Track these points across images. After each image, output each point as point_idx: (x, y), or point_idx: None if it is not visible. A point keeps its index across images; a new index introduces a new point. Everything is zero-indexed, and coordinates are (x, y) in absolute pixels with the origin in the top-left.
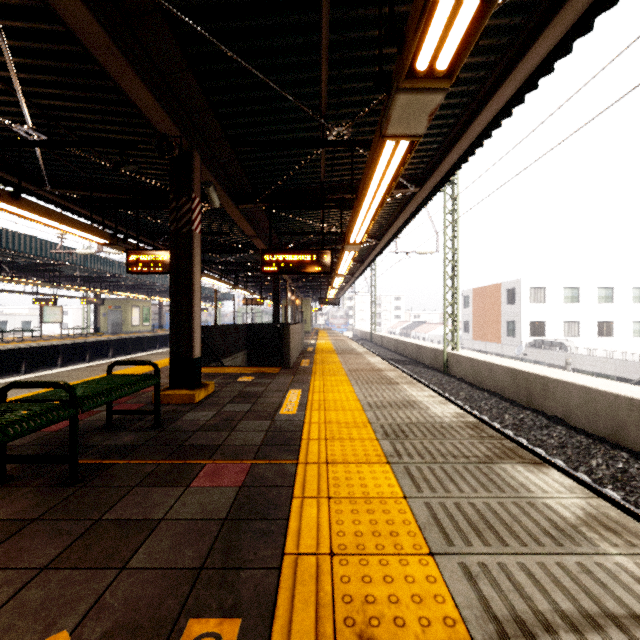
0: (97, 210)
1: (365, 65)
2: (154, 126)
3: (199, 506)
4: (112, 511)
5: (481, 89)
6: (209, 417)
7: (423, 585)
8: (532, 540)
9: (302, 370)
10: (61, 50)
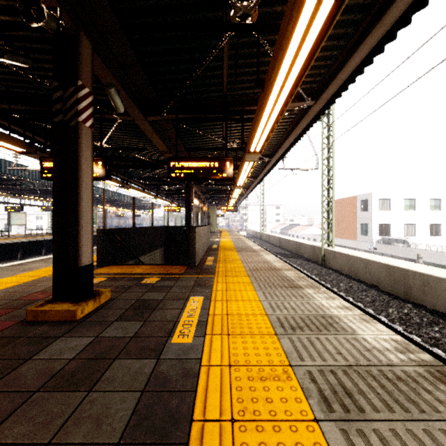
0: (30, 128)
1: None
2: None
3: None
4: None
5: None
6: (77, 351)
7: None
8: None
9: (206, 269)
10: None
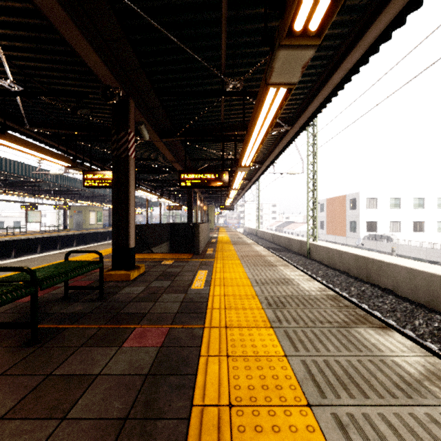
0: (63, 143)
1: (253, 35)
2: (100, 80)
3: (128, 363)
4: (60, 367)
5: (337, 54)
6: (140, 291)
7: (304, 434)
8: (387, 393)
9: (208, 256)
10: (31, 23)
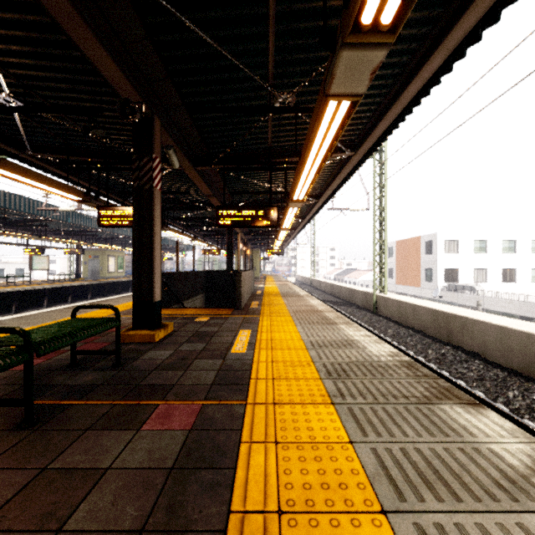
0: (74, 172)
1: (308, 36)
2: (117, 92)
3: (147, 452)
4: (60, 458)
5: (412, 60)
6: (166, 356)
7: None
8: (486, 494)
9: (252, 311)
10: (30, 20)
